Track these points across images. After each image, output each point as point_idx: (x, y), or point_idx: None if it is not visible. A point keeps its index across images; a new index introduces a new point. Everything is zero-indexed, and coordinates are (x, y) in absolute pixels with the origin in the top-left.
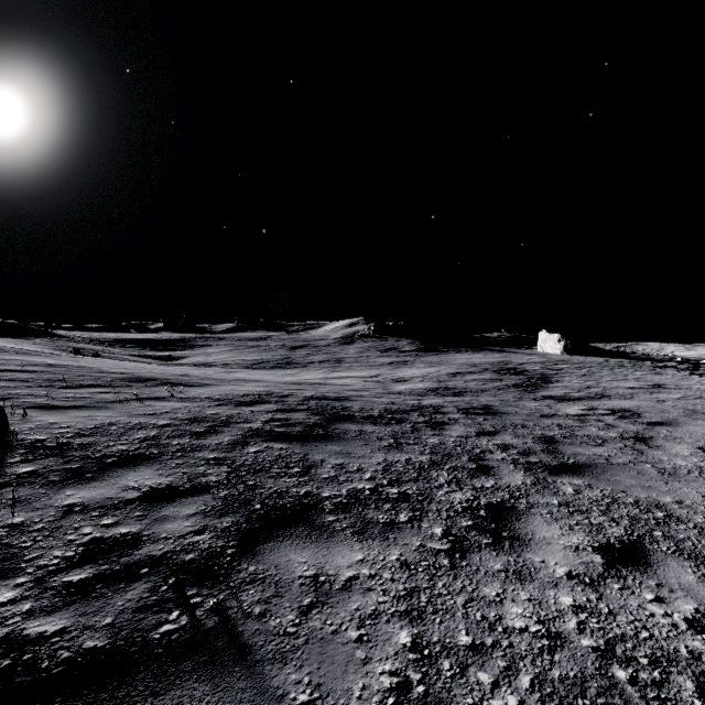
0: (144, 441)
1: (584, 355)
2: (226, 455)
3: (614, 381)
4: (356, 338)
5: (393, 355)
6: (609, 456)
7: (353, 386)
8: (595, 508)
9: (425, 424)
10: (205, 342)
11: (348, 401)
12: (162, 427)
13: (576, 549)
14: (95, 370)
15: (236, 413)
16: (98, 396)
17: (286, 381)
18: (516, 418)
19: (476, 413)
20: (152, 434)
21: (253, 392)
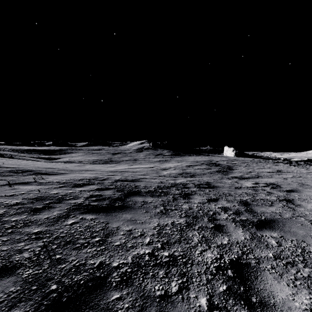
0: None
1: (243, 157)
2: (48, 228)
3: (260, 169)
4: (143, 149)
5: (161, 157)
6: (280, 213)
7: (141, 172)
8: (297, 259)
9: (179, 195)
10: (71, 151)
11: (138, 182)
12: (11, 206)
13: None
14: None
15: (69, 192)
16: None
17: (108, 170)
18: (224, 189)
19: (204, 187)
20: None
21: (87, 177)
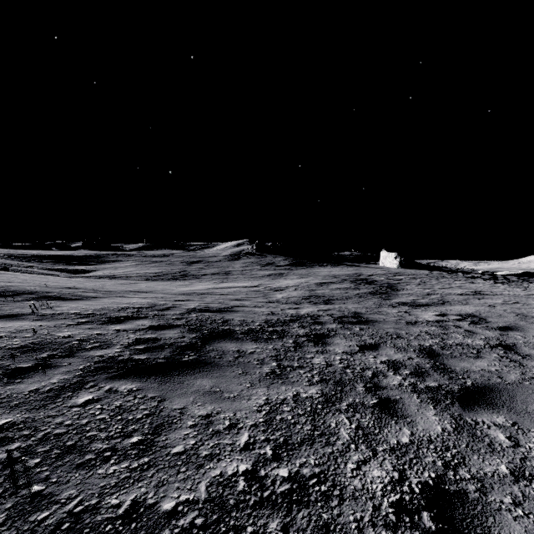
0: None
1: (414, 268)
2: (30, 416)
3: (444, 289)
4: (242, 255)
5: (271, 268)
6: (498, 372)
7: (237, 295)
8: None
9: (307, 338)
10: (116, 258)
11: (230, 312)
12: None
13: None
14: None
15: (95, 334)
16: None
17: (177, 292)
18: (387, 326)
19: (350, 322)
20: None
21: (135, 305)
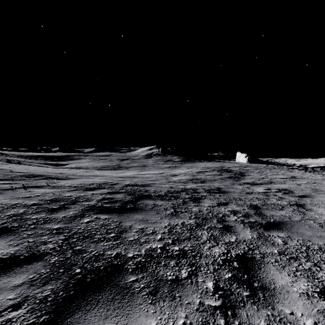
0: (12, 216)
1: (257, 163)
2: (66, 225)
3: (273, 175)
4: (152, 155)
5: (170, 163)
6: (289, 216)
7: (151, 178)
8: (300, 255)
9: (189, 199)
10: (79, 157)
11: (148, 186)
12: (30, 206)
13: (308, 296)
14: (7, 171)
15: (82, 195)
16: (0, 185)
17: (117, 176)
18: (234, 194)
19: (214, 192)
20: (20, 211)
21: (97, 182)
